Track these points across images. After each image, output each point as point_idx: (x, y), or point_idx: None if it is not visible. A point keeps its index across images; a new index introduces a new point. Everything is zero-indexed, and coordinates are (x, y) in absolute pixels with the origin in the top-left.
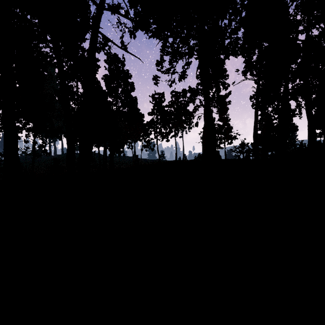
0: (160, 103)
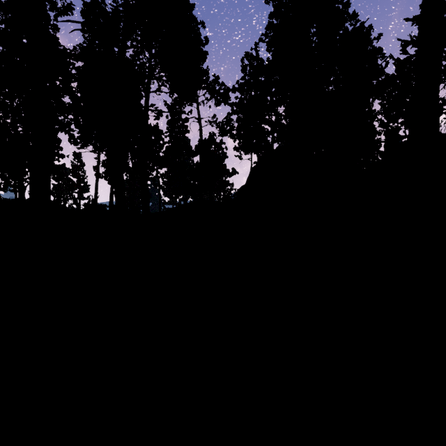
0: None
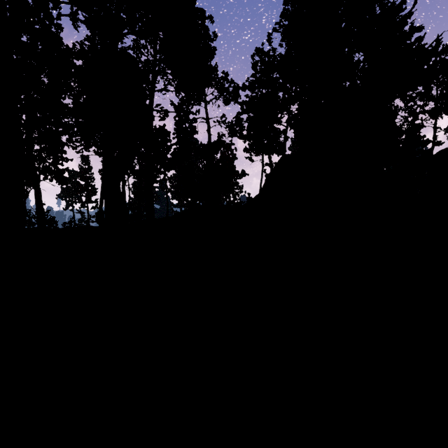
0: None
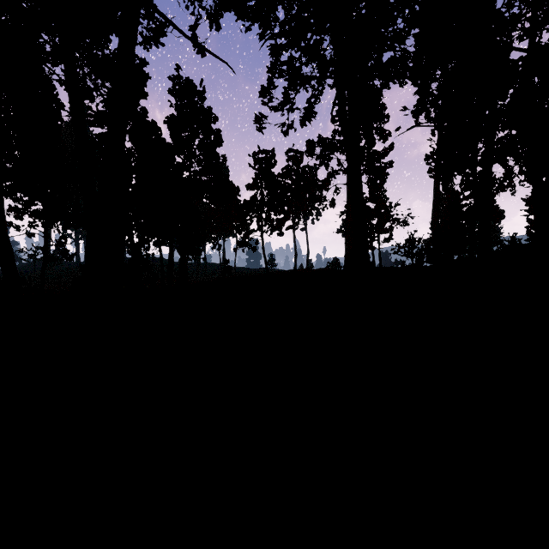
0: (268, 168)
